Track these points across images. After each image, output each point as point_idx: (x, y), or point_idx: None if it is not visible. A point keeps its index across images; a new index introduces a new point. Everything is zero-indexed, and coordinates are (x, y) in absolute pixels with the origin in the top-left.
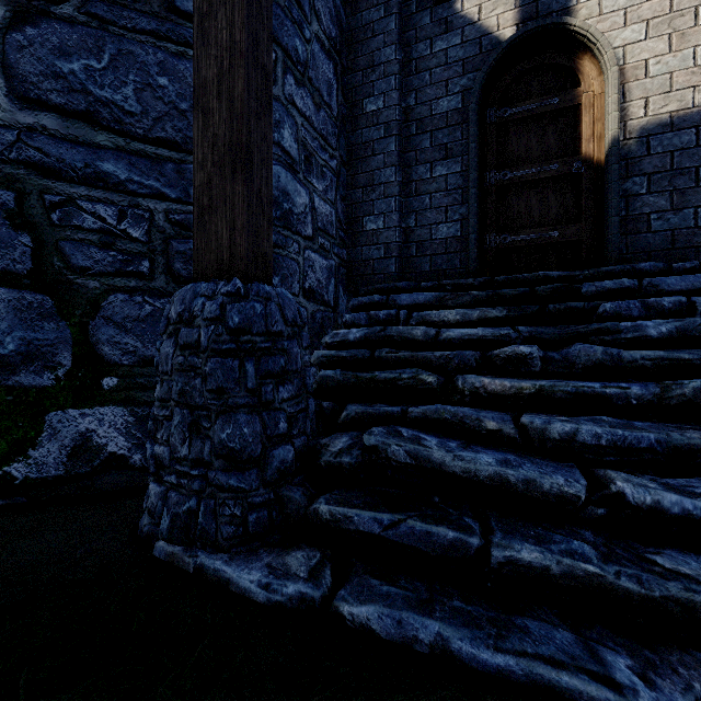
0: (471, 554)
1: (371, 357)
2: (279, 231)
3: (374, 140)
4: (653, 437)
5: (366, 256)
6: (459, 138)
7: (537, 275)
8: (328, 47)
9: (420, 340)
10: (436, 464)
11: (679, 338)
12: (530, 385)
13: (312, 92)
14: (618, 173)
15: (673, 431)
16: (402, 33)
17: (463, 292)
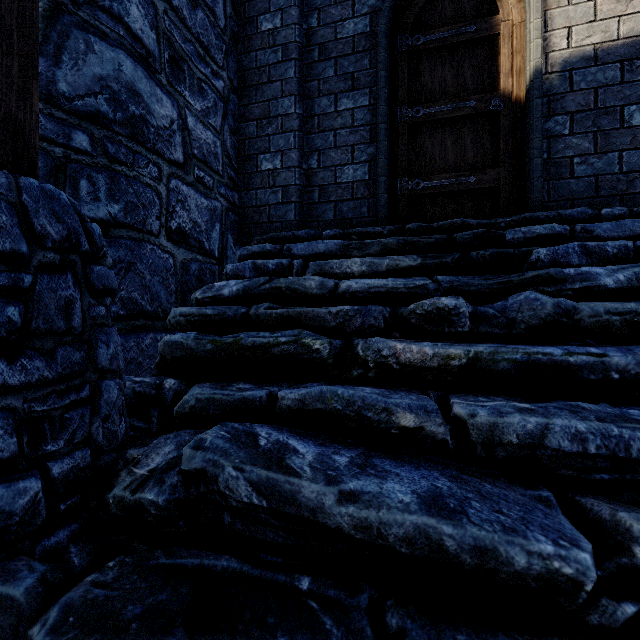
0: None
1: (248, 316)
2: (121, 141)
3: (270, 64)
4: None
5: (261, 201)
6: (367, 66)
7: (454, 222)
8: None
9: (314, 293)
10: (307, 509)
11: (639, 288)
12: (462, 351)
13: None
14: (540, 109)
15: None
16: None
17: (371, 240)
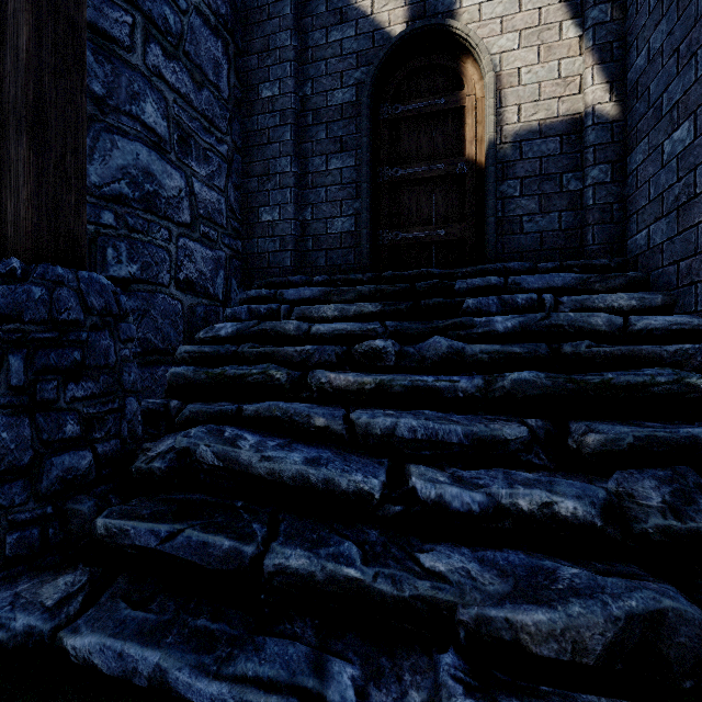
0: (246, 564)
1: (238, 353)
2: (139, 214)
3: (269, 128)
4: (461, 429)
5: (262, 249)
6: (353, 132)
7: (421, 272)
8: (214, 23)
9: (292, 335)
10: (244, 466)
11: (522, 333)
12: (372, 379)
13: (191, 68)
14: (494, 175)
15: (483, 422)
16: (299, 19)
17: (348, 288)
